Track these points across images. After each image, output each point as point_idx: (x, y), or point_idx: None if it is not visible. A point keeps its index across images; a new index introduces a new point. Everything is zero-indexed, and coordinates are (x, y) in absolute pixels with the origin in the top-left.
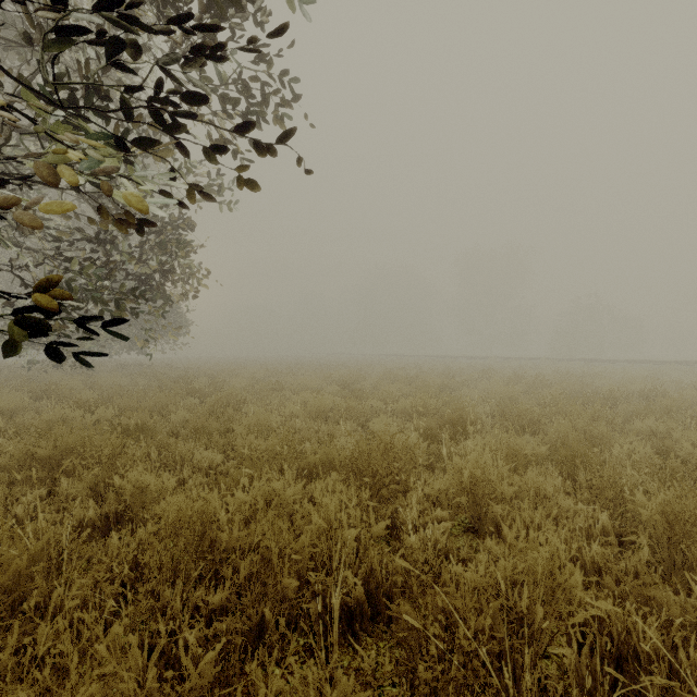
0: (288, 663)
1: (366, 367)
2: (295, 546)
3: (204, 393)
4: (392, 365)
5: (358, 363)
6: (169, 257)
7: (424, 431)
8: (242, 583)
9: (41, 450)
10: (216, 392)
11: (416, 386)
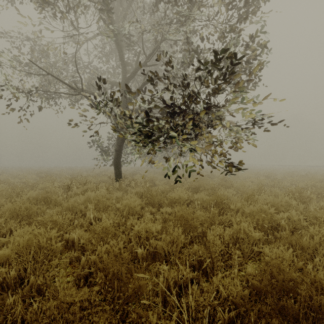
0: (289, 211)
1: (273, 170)
2: (280, 203)
3: (210, 177)
4: (289, 170)
5: (267, 168)
6: (202, 131)
7: (313, 193)
8: (265, 210)
9: (193, 185)
10: (214, 177)
11: (307, 178)
